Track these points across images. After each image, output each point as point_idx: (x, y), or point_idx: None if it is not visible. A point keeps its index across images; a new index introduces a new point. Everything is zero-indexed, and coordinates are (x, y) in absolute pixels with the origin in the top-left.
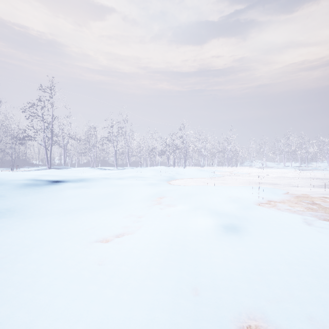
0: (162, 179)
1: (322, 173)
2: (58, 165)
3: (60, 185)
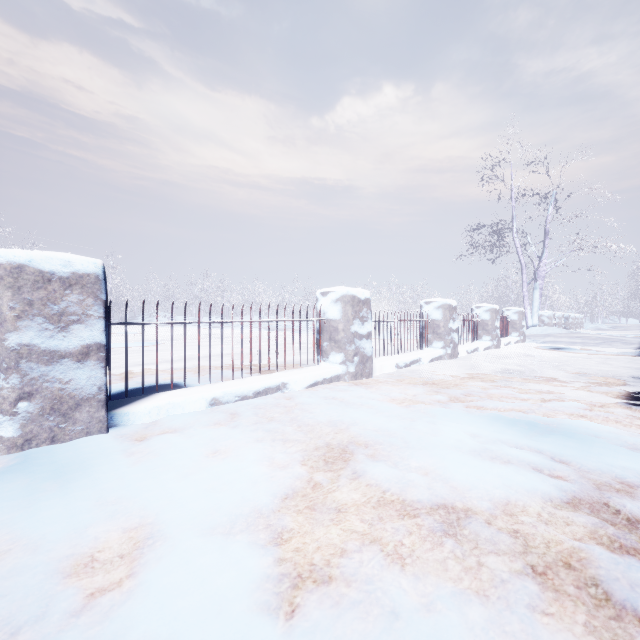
0: None
1: (227, 330)
2: None
3: None
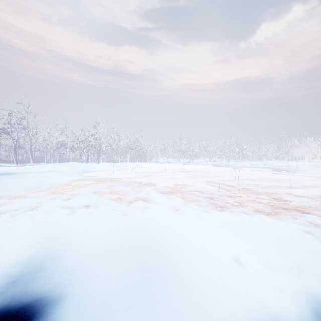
0: (78, 172)
1: (191, 166)
2: None
3: None
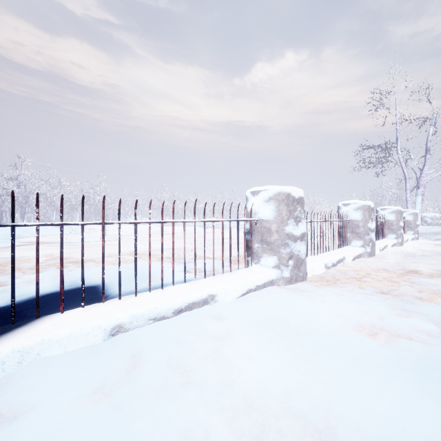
0: (4, 237)
1: (175, 227)
2: None
3: None
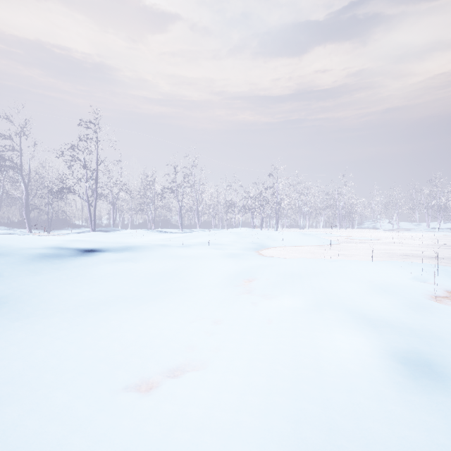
0: (247, 247)
1: None
2: (107, 226)
3: (93, 257)
